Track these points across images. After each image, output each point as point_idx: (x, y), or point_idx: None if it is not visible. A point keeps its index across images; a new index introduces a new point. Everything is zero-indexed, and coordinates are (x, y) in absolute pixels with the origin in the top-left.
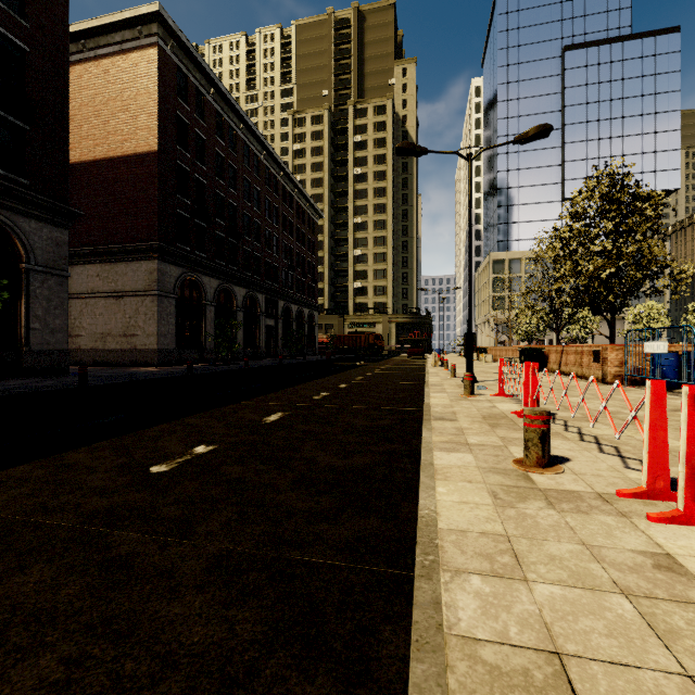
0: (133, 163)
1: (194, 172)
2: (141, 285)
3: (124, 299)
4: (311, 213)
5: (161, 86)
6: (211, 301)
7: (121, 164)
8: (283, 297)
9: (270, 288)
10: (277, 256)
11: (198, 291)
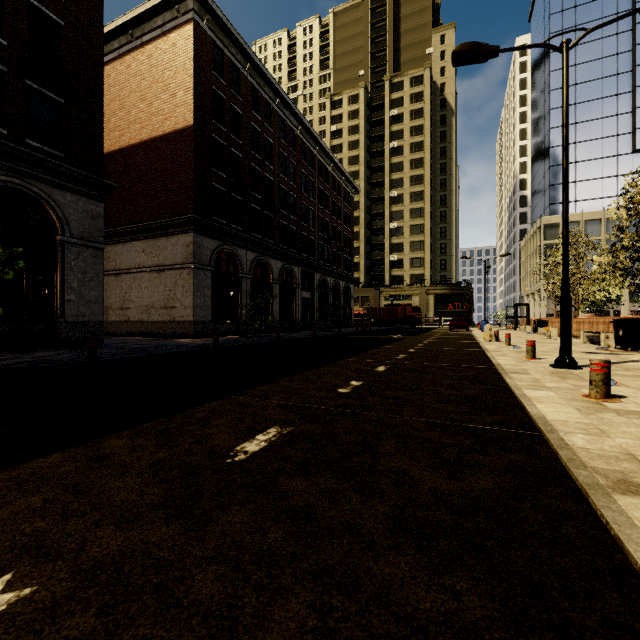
0: (172, 140)
1: (230, 146)
2: (179, 258)
3: (165, 272)
4: (347, 187)
5: (197, 61)
6: (247, 273)
7: (162, 143)
8: (319, 269)
9: (306, 261)
10: (313, 230)
11: (234, 264)
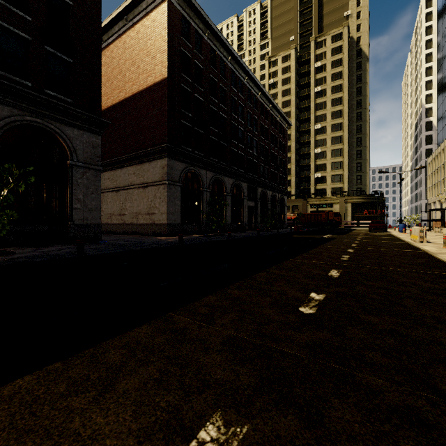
0: (152, 91)
1: (194, 92)
2: (157, 177)
3: (148, 188)
4: (281, 122)
5: (169, 29)
6: (207, 188)
7: (146, 93)
8: (261, 185)
9: (251, 178)
10: (256, 155)
11: (197, 181)
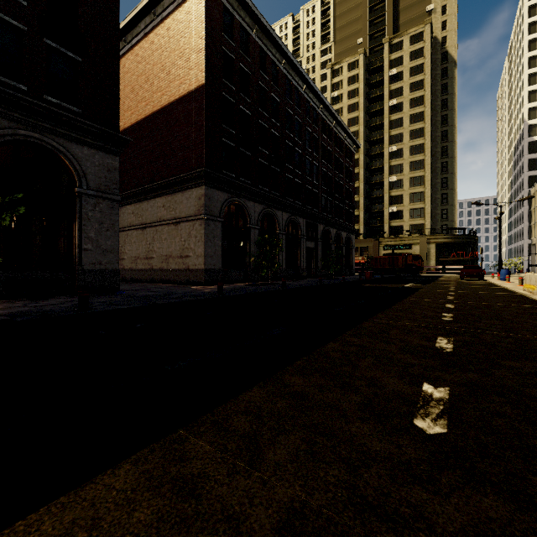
0: (186, 101)
1: (239, 104)
2: (192, 210)
3: (180, 224)
4: (348, 144)
5: (207, 23)
6: (255, 224)
7: (178, 105)
8: (323, 221)
9: (310, 212)
10: (317, 183)
11: (243, 215)
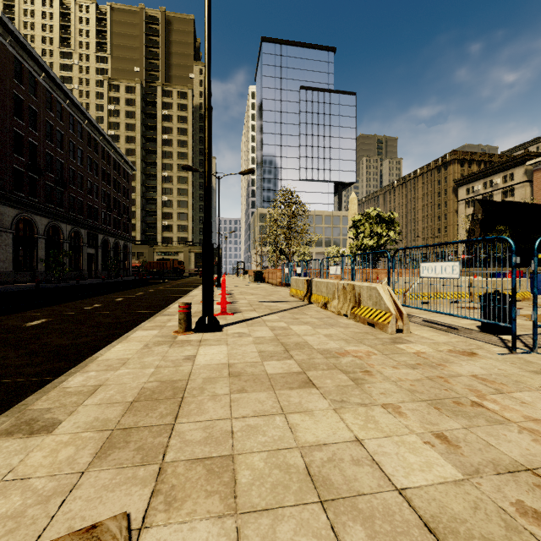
0: None
1: (28, 136)
2: None
3: None
4: (125, 167)
5: (0, 71)
6: (42, 235)
7: None
8: (103, 231)
9: (92, 225)
10: (97, 201)
11: (30, 227)
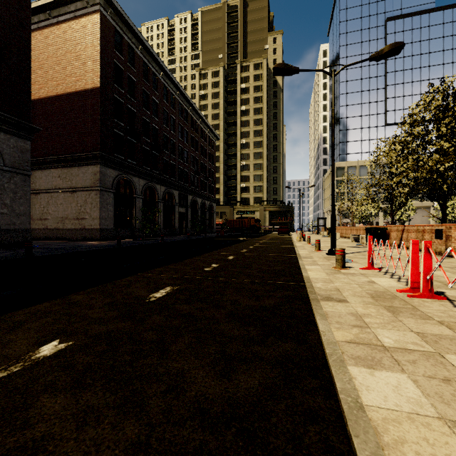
0: (82, 96)
1: (127, 103)
2: (88, 182)
3: (77, 193)
4: (210, 136)
5: (102, 41)
6: (139, 195)
7: (74, 97)
8: (191, 192)
9: (182, 186)
10: (187, 165)
11: (130, 188)
